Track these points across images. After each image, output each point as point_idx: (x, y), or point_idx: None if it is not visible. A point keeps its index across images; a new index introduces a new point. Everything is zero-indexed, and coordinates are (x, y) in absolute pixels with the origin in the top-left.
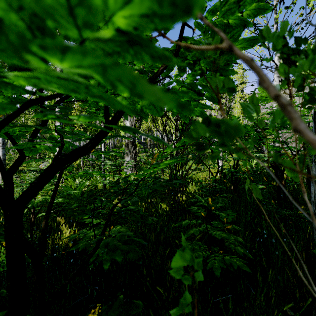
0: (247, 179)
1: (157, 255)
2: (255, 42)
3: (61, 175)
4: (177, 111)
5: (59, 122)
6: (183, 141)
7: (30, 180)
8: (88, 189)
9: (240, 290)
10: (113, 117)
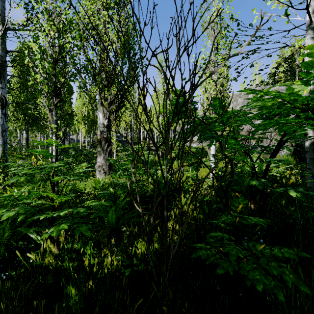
0: None
1: None
2: None
3: None
4: None
5: None
6: None
7: None
8: None
9: None
10: None
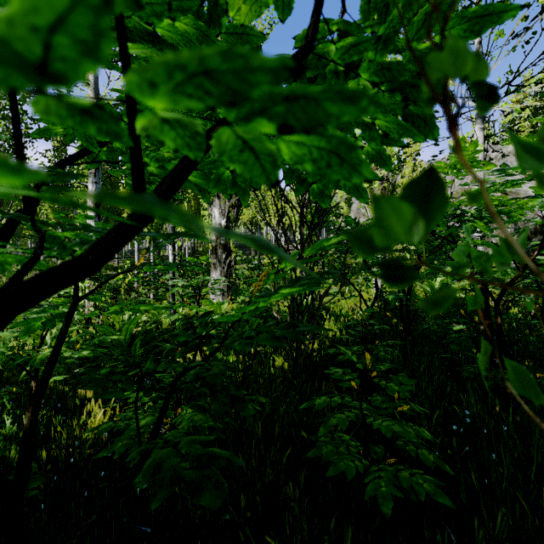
0: (483, 341)
1: (267, 466)
2: (486, 22)
3: (73, 312)
4: (315, 170)
5: None
6: (320, 246)
7: (29, 316)
8: (143, 330)
9: (430, 538)
10: (156, 188)
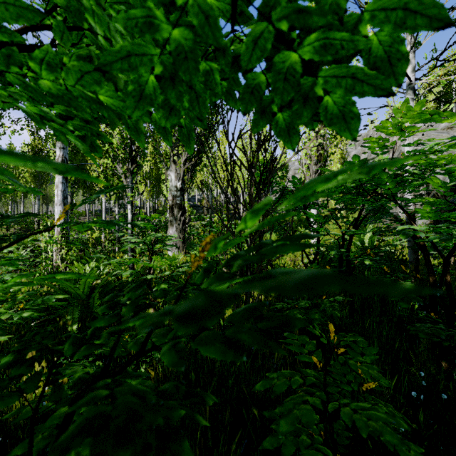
0: None
1: None
2: None
3: None
4: None
5: None
6: (307, 192)
7: None
8: (101, 283)
9: None
10: None
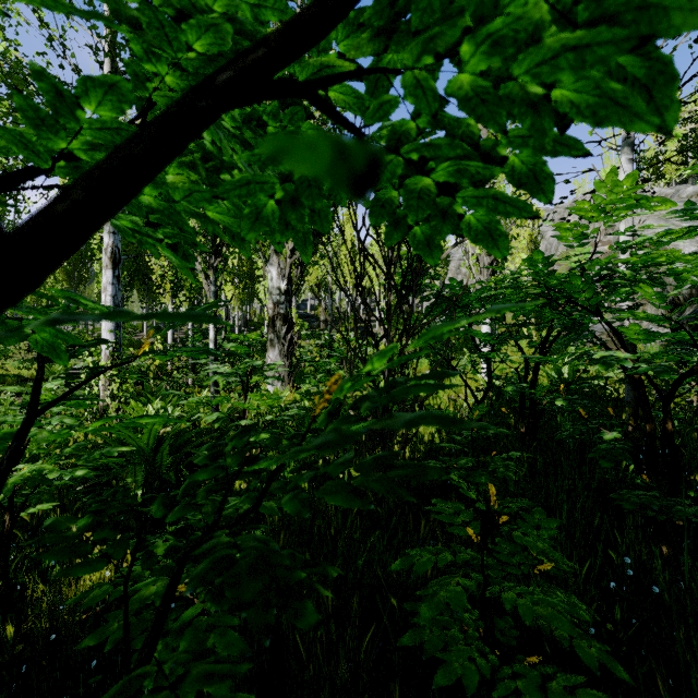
0: None
1: (340, 661)
2: None
3: (25, 433)
4: None
5: (110, 268)
6: (435, 334)
7: None
8: (172, 432)
9: None
10: (43, 207)
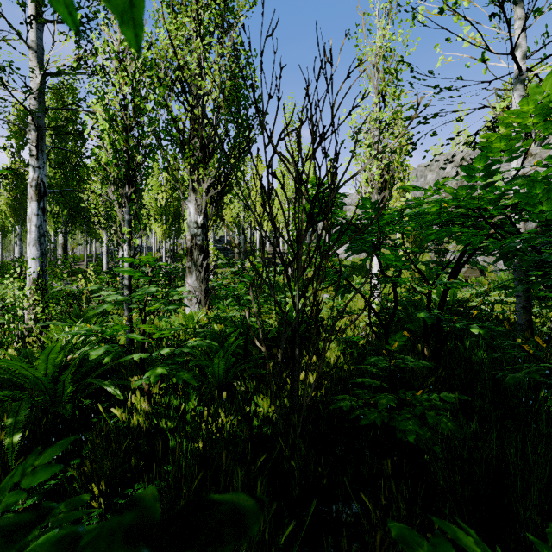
0: None
1: None
2: None
3: None
4: None
5: (35, 200)
6: None
7: None
8: (75, 359)
9: None
10: None
